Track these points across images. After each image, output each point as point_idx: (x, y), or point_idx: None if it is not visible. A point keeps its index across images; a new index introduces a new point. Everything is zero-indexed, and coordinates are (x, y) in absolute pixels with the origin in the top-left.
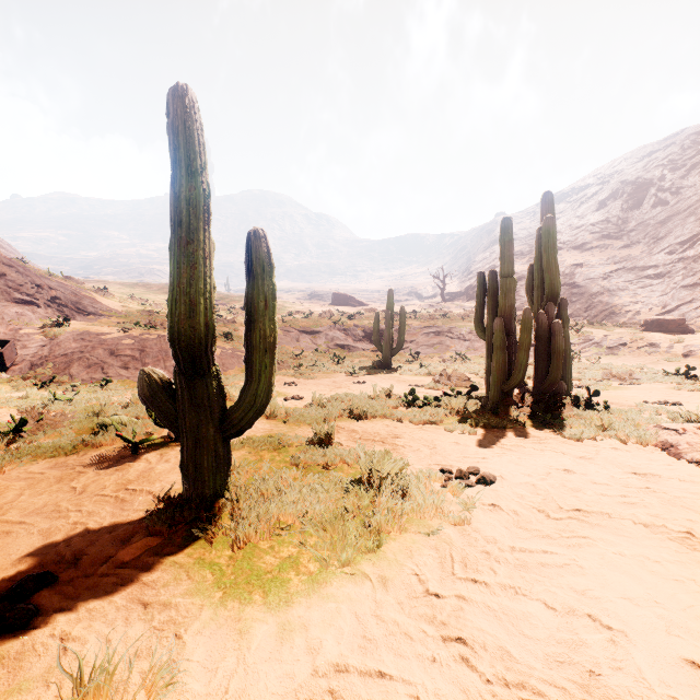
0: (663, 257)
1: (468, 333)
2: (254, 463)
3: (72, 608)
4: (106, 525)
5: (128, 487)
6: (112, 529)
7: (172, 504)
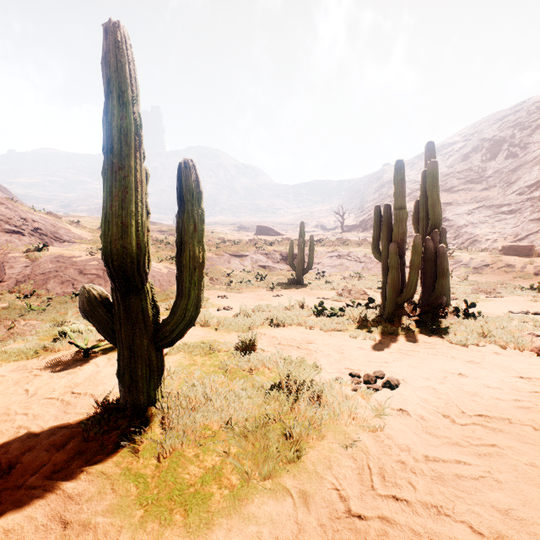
0: (514, 197)
1: (363, 256)
2: (187, 367)
3: None
4: (47, 429)
5: (74, 390)
6: (51, 434)
7: (110, 408)
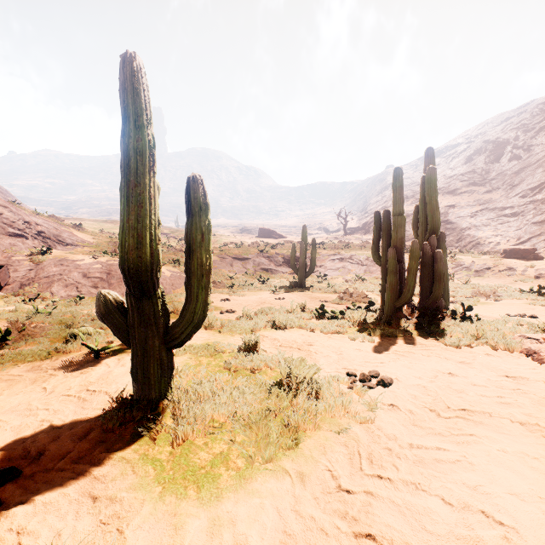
0: (517, 200)
1: (365, 259)
2: (194, 367)
3: (30, 502)
4: (68, 422)
5: (89, 388)
6: (72, 426)
7: (124, 404)
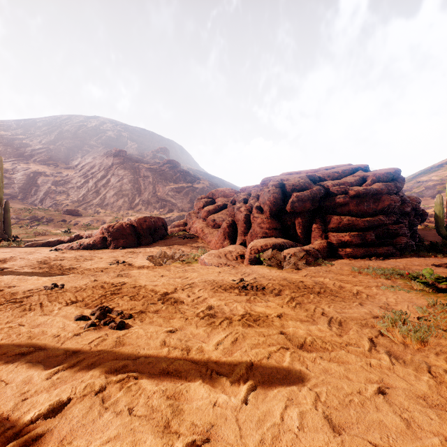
0: (82, 179)
1: None
2: None
3: None
4: None
5: None
6: None
7: None
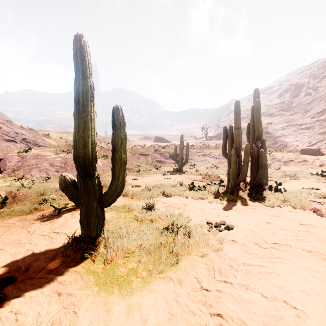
0: (309, 119)
1: (218, 155)
2: (116, 218)
3: (22, 296)
4: (43, 251)
5: (55, 231)
6: (45, 253)
7: (75, 240)
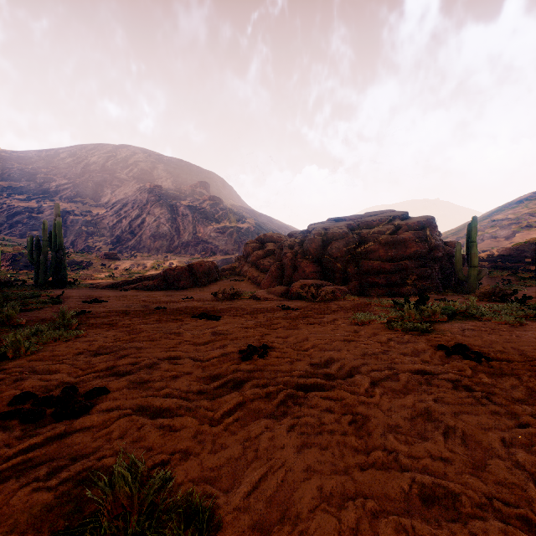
0: (115, 218)
1: None
2: None
3: None
4: None
5: None
6: None
7: None
